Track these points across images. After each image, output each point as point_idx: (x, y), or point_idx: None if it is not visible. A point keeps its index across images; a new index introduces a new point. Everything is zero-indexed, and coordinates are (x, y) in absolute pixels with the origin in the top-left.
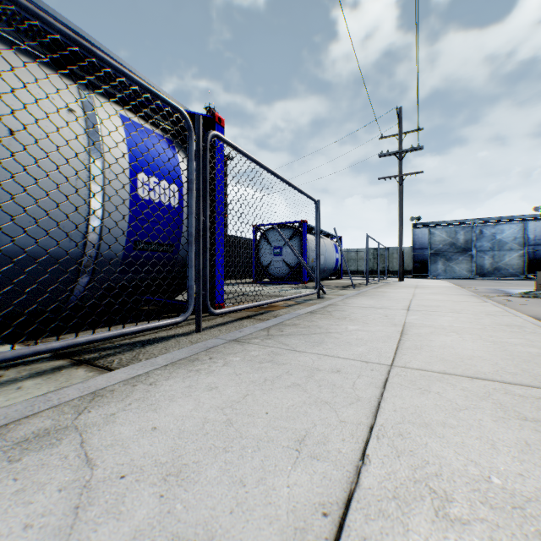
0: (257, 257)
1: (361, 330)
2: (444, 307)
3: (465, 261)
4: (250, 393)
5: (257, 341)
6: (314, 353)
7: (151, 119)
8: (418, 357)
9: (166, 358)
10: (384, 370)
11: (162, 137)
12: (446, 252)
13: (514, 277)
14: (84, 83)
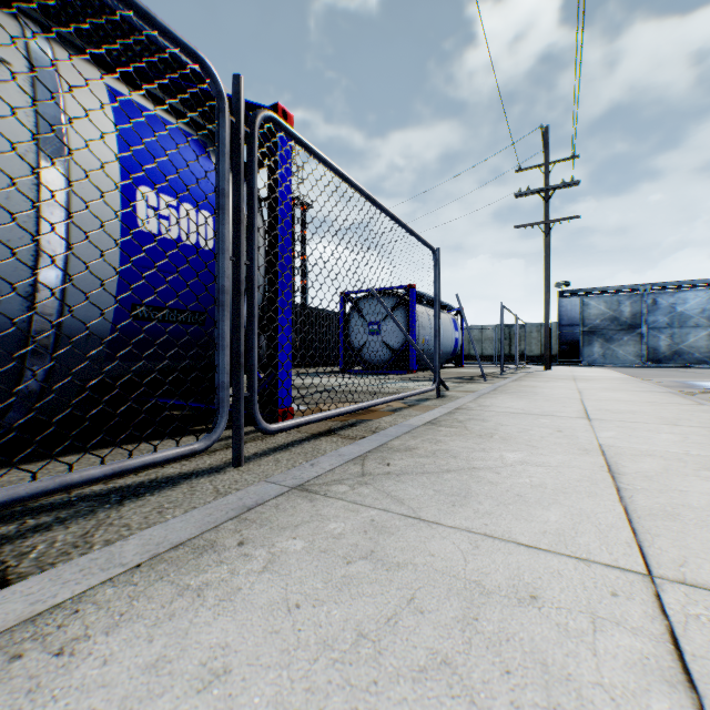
0: (346, 336)
1: (530, 462)
2: (643, 413)
3: (632, 342)
4: (315, 708)
5: (342, 489)
6: (459, 529)
7: (171, 107)
8: (692, 543)
9: (147, 542)
10: (643, 595)
11: (187, 134)
12: (605, 330)
13: (701, 364)
14: (42, 27)
